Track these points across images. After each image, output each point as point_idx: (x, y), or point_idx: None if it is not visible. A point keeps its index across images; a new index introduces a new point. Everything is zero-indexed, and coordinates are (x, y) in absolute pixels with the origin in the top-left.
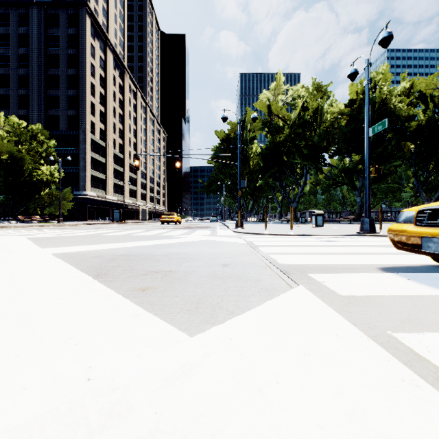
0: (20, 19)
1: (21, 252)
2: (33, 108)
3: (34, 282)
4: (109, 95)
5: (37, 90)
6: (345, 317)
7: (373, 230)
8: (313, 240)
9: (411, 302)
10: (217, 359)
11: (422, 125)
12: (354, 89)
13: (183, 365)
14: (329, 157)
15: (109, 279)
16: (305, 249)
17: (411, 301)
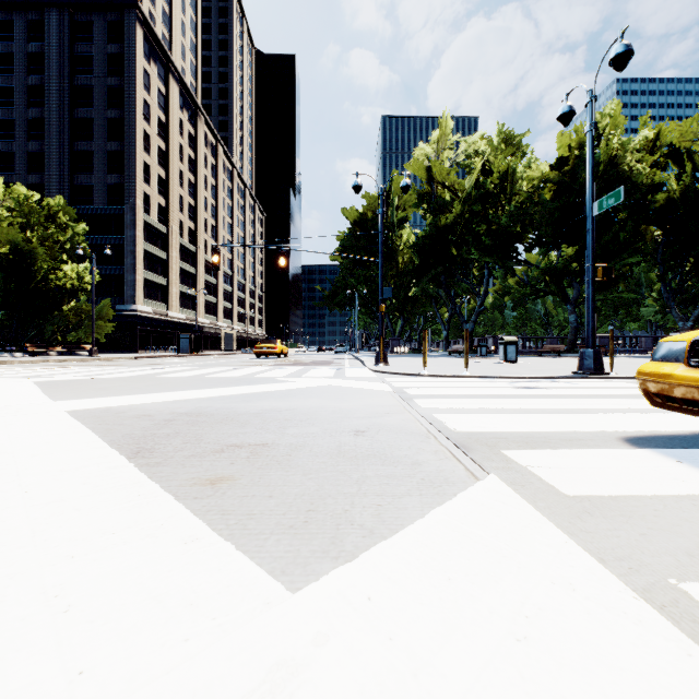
0: (30, 29)
1: (16, 409)
2: (51, 171)
3: (22, 468)
4: (173, 151)
5: (57, 143)
6: (582, 545)
7: (600, 369)
8: (504, 386)
9: (697, 510)
10: (342, 652)
11: (674, 198)
12: (566, 141)
13: (272, 670)
14: (525, 250)
15: (156, 461)
16: (492, 402)
17: (695, 507)
